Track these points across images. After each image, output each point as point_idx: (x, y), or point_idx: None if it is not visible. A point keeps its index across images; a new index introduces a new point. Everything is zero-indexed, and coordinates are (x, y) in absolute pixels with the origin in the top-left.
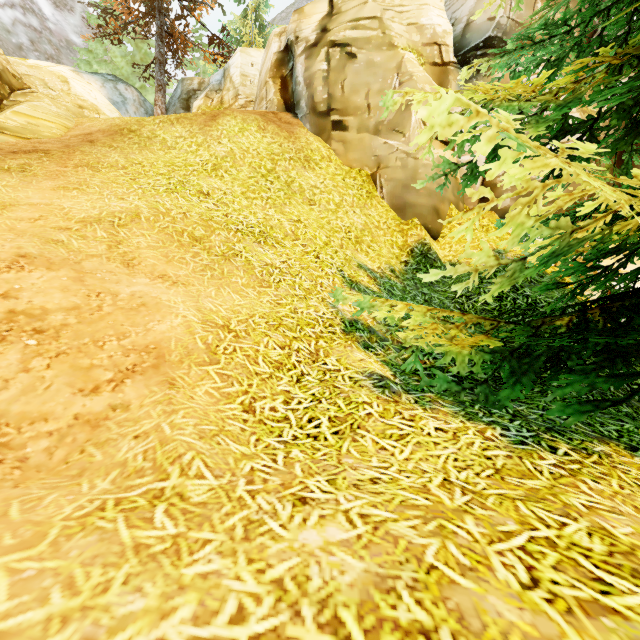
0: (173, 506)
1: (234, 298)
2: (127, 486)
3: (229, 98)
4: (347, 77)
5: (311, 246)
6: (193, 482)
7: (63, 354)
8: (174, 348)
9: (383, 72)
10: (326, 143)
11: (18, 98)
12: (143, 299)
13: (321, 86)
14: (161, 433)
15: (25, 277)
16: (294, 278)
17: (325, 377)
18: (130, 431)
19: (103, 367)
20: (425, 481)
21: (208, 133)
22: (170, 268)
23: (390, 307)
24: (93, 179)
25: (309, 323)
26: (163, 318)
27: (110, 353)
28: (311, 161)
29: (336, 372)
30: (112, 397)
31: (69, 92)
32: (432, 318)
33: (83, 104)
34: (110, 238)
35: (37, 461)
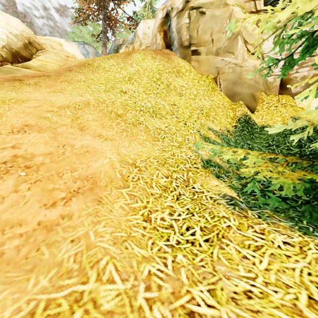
0: (87, 314)
1: (138, 147)
2: (59, 285)
3: (137, 46)
4: (200, 25)
5: (181, 118)
6: (105, 287)
7: (38, 181)
8: (103, 177)
9: (221, 20)
10: (188, 63)
11: (39, 54)
12: (88, 148)
13: (185, 32)
14: (88, 239)
15: (26, 136)
16: (172, 136)
17: (194, 197)
18: (69, 236)
19: (60, 189)
20: (292, 298)
21: (126, 62)
22: (104, 131)
23: (232, 152)
24: (68, 87)
25: (182, 162)
26: (98, 159)
27: (65, 180)
28: (180, 72)
29: (201, 193)
30: (63, 209)
31: (62, 50)
32: (262, 159)
33: (68, 55)
34: (73, 115)
35: (9, 256)
